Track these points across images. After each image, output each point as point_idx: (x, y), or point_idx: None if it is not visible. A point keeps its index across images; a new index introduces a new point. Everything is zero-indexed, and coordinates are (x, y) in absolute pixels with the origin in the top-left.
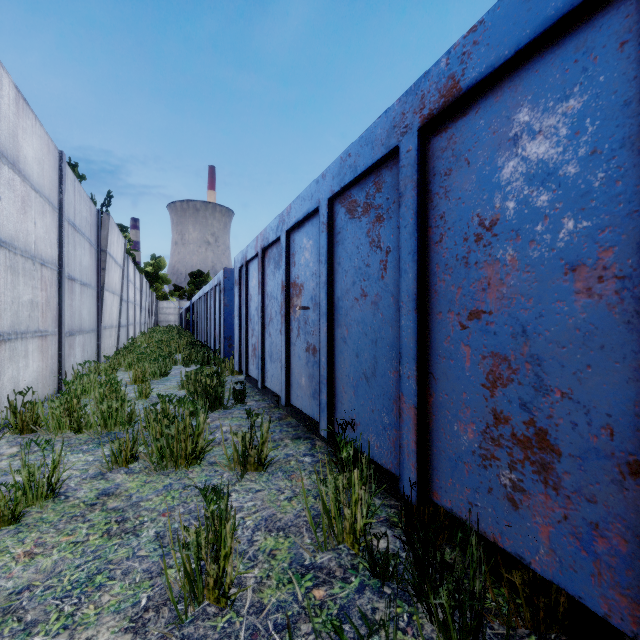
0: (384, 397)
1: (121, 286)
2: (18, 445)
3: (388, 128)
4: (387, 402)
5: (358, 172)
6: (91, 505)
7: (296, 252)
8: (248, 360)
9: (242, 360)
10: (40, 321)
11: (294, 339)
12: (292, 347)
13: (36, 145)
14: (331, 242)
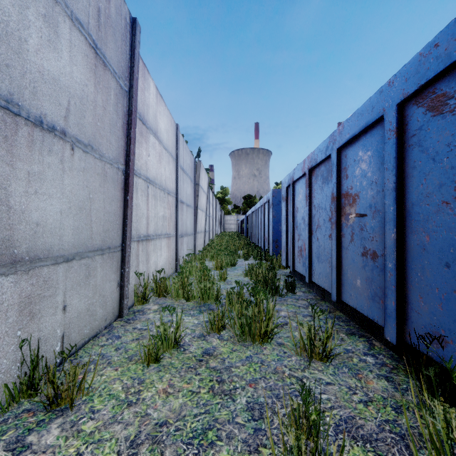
0: None
1: (206, 206)
2: (157, 304)
3: None
4: None
5: (453, 58)
6: (199, 360)
7: (349, 165)
8: (294, 258)
9: (288, 258)
10: (167, 228)
11: (346, 244)
12: (343, 251)
13: (165, 121)
14: (401, 147)
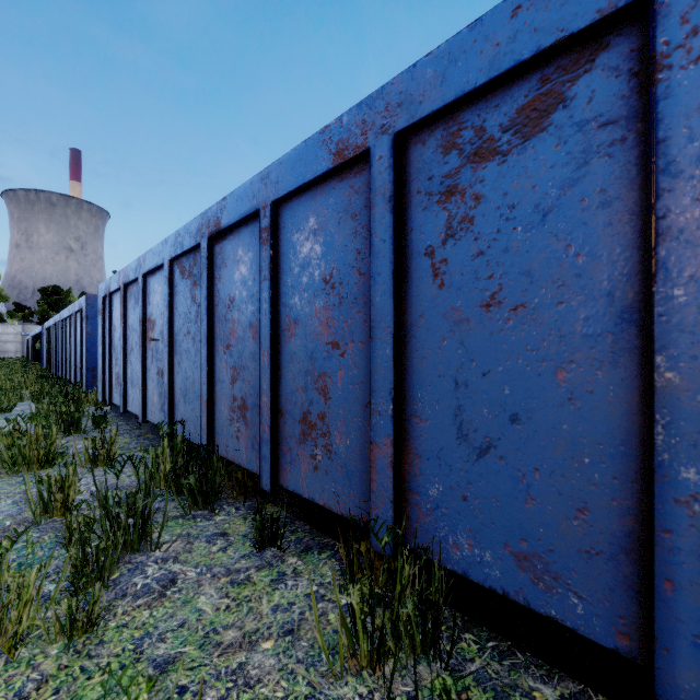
0: (198, 399)
1: None
2: None
3: (197, 229)
4: (199, 402)
5: (184, 249)
6: None
7: (151, 293)
8: (112, 389)
9: (106, 390)
10: None
11: (149, 365)
12: (148, 372)
13: None
14: (172, 292)
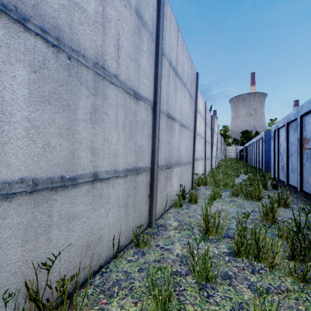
0: None
1: (216, 142)
2: (204, 187)
3: None
4: None
5: None
6: (230, 201)
7: (305, 125)
8: (279, 172)
9: (275, 173)
10: (202, 155)
11: (304, 162)
12: (303, 166)
13: (201, 103)
14: None
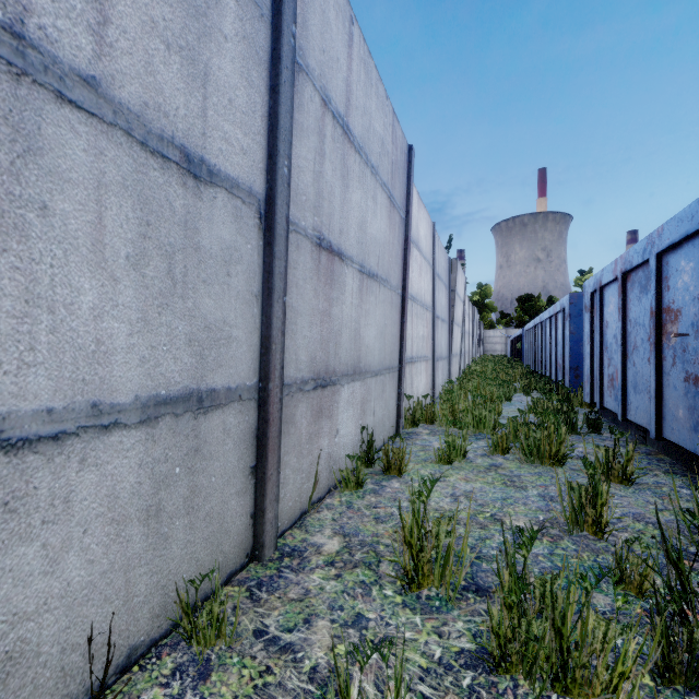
0: None
1: (462, 319)
2: (427, 429)
3: None
4: None
5: None
6: (487, 468)
7: (670, 275)
8: (602, 391)
9: (594, 391)
10: (425, 349)
11: (667, 368)
12: (664, 377)
13: (424, 226)
14: None
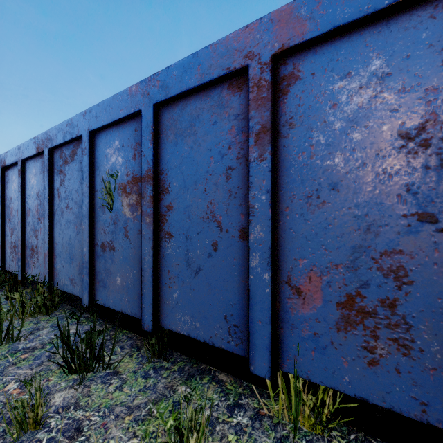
0: None
1: None
2: None
3: None
4: None
5: None
6: None
7: None
8: None
9: None
10: None
11: None
12: None
13: None
14: None
